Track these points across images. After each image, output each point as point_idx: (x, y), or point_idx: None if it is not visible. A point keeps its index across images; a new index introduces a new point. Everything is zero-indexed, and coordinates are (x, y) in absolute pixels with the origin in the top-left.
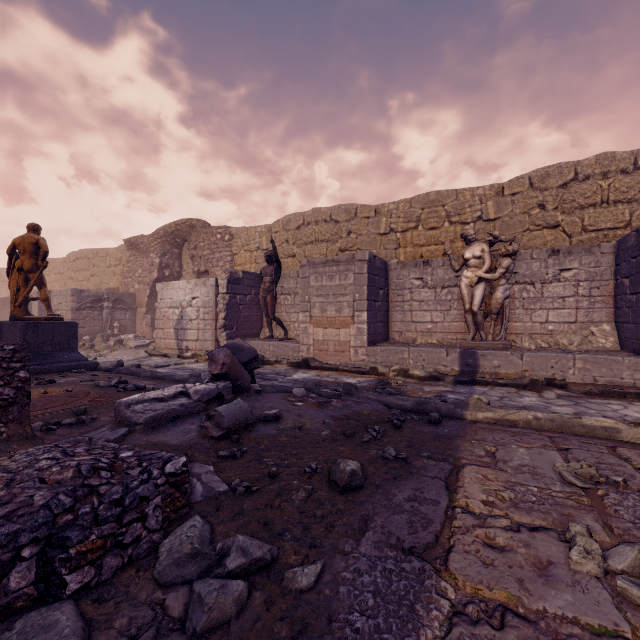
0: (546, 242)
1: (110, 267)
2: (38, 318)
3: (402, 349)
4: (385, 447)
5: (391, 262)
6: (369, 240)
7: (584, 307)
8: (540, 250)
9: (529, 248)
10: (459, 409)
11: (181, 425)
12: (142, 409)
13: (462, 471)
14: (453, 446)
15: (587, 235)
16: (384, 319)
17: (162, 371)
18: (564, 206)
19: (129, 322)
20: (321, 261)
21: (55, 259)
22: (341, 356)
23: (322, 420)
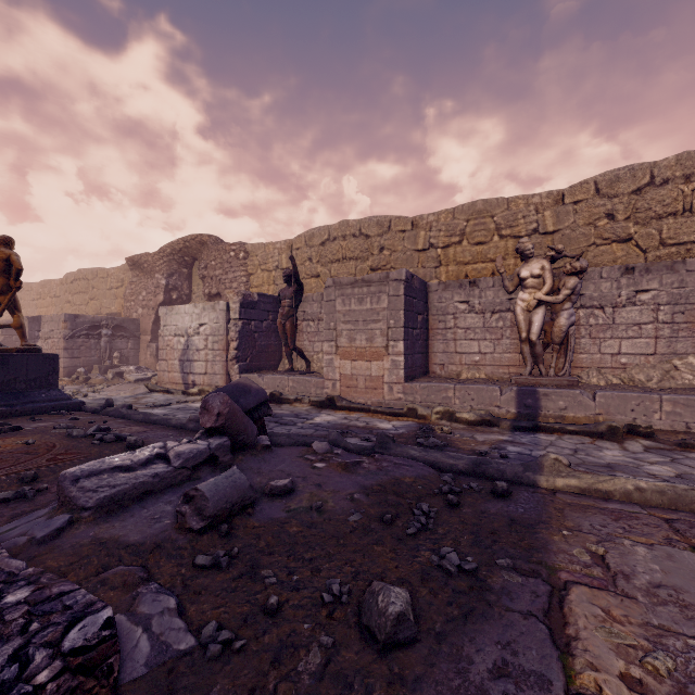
0: (616, 258)
1: (111, 289)
2: (9, 349)
3: (446, 386)
4: (441, 545)
5: (431, 282)
6: (405, 257)
7: (665, 336)
8: (611, 268)
9: (595, 266)
10: (530, 473)
11: (152, 506)
12: (95, 485)
13: (567, 599)
14: (539, 543)
15: (666, 250)
16: (423, 349)
17: (160, 412)
18: (638, 216)
19: (131, 352)
20: (349, 281)
21: (51, 280)
22: (373, 394)
23: (350, 494)
